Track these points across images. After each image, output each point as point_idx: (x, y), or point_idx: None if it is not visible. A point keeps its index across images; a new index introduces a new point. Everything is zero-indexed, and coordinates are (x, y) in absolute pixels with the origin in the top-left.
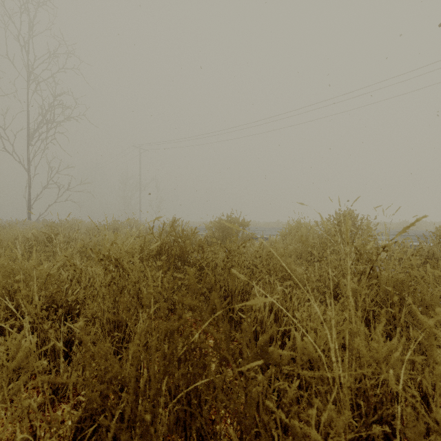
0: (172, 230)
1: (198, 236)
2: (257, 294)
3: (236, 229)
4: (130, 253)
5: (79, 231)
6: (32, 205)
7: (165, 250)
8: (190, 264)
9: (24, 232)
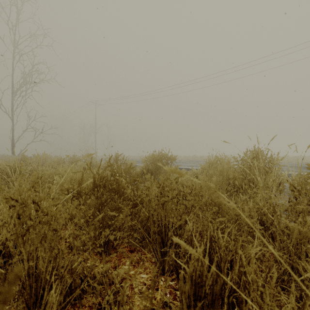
0: (109, 166)
1: (135, 167)
2: (195, 241)
3: (166, 162)
4: (68, 188)
5: (46, 163)
6: (14, 144)
7: (102, 184)
8: (125, 198)
9: (2, 164)
